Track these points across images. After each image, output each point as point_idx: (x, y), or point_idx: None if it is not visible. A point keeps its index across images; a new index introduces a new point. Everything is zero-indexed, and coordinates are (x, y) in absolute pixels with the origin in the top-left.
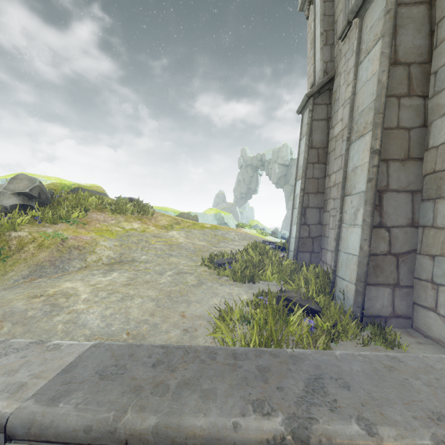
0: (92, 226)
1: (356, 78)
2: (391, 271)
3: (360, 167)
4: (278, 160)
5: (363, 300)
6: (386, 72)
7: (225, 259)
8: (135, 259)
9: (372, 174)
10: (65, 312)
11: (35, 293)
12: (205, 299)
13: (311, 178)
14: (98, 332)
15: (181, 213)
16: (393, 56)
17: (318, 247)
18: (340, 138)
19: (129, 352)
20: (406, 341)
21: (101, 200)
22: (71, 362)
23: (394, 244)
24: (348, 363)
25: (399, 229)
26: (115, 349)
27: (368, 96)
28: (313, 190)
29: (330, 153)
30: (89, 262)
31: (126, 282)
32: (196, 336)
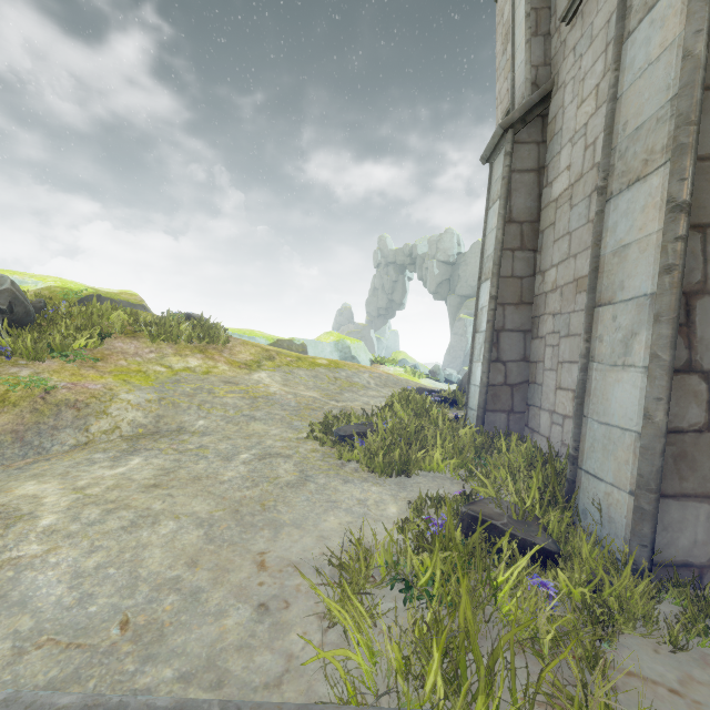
0: (112, 363)
1: (618, 66)
2: None
3: (637, 245)
4: (438, 256)
5: (655, 531)
6: (704, 33)
7: (353, 427)
8: (185, 425)
9: (673, 255)
10: None
11: None
12: (312, 516)
13: (508, 277)
14: (52, 623)
15: (277, 341)
16: None
17: (522, 402)
18: (565, 201)
19: None
20: None
21: (134, 317)
22: None
23: None
24: None
25: None
26: None
27: (652, 95)
28: (512, 298)
29: (545, 231)
30: (93, 433)
31: (153, 480)
32: (286, 626)
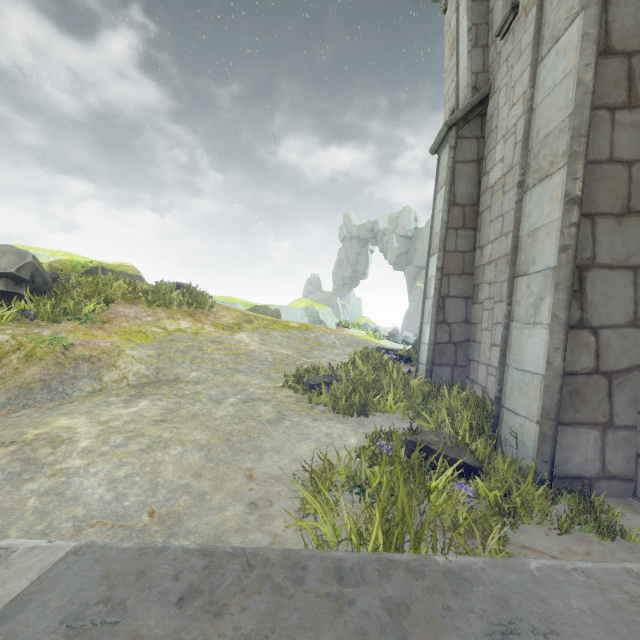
0: (116, 325)
1: (534, 84)
2: (599, 401)
3: (544, 229)
4: (397, 231)
5: (554, 451)
6: (592, 67)
7: (321, 377)
8: (181, 376)
9: (568, 238)
10: (46, 474)
11: (3, 438)
12: (288, 445)
13: (453, 251)
14: (99, 512)
15: (254, 306)
16: (603, 41)
17: (464, 357)
18: (499, 188)
19: (138, 567)
20: (631, 522)
21: (132, 286)
22: (19, 594)
23: (605, 356)
24: (559, 590)
25: (613, 331)
26: (113, 559)
27: (557, 110)
28: (456, 269)
29: (483, 212)
30: (106, 382)
31: (161, 417)
32: (271, 517)
